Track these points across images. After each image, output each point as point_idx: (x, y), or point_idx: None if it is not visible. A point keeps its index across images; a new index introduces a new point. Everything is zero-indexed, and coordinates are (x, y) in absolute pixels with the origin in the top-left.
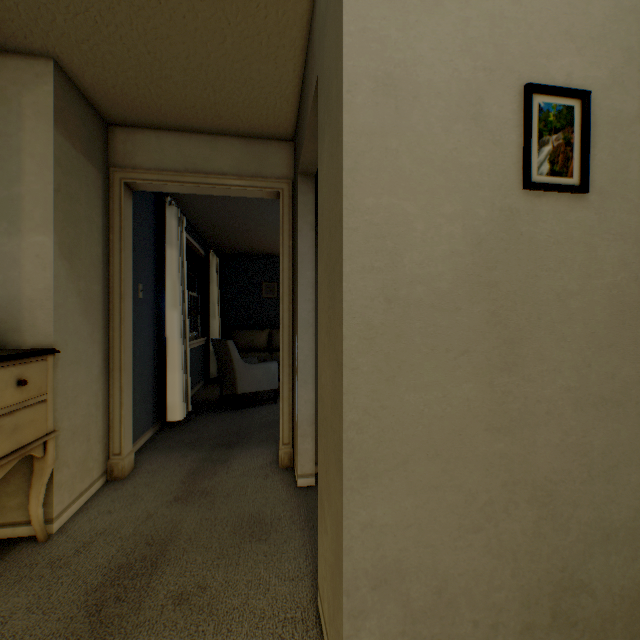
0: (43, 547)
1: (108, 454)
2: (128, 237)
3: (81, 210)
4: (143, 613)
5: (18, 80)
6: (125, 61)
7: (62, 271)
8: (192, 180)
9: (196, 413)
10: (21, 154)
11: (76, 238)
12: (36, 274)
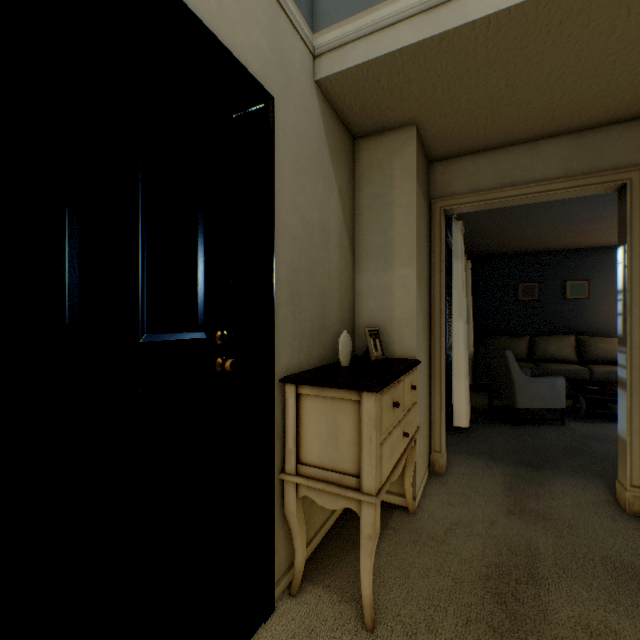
0: (414, 518)
1: (428, 449)
2: (443, 258)
3: (421, 242)
4: (553, 626)
5: (390, 151)
6: (476, 103)
7: (417, 295)
8: (509, 194)
9: (470, 421)
10: (392, 207)
11: (420, 266)
12: (402, 299)
